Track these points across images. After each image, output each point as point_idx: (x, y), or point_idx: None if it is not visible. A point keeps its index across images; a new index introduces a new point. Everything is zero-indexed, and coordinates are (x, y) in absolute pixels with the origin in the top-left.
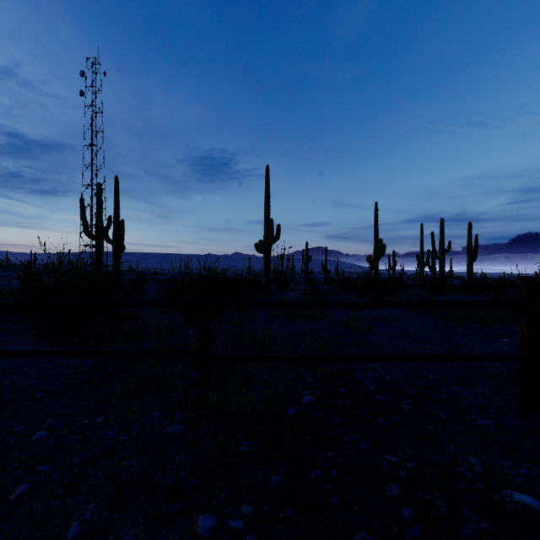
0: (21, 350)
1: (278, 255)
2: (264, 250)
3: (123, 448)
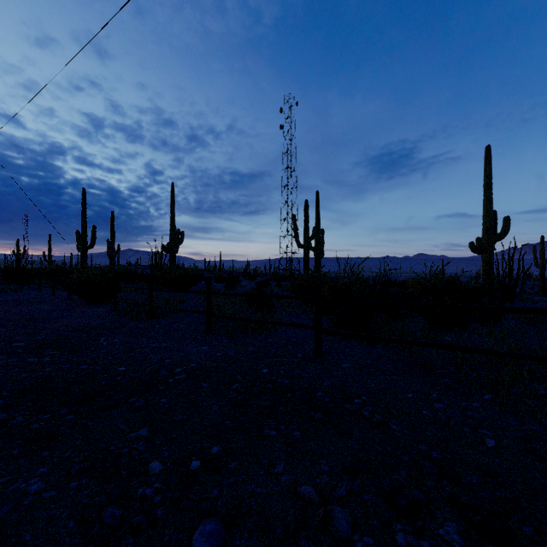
0: (382, 337)
1: (503, 255)
2: (483, 249)
3: (545, 437)
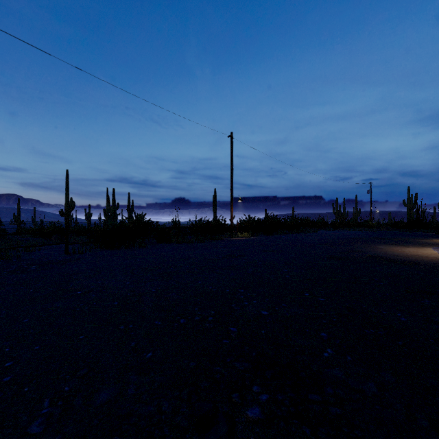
0: None
1: None
2: None
3: None
